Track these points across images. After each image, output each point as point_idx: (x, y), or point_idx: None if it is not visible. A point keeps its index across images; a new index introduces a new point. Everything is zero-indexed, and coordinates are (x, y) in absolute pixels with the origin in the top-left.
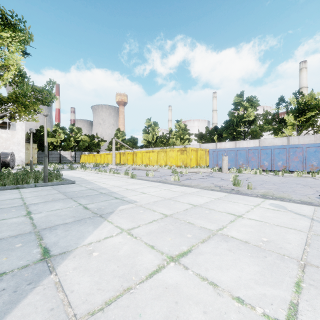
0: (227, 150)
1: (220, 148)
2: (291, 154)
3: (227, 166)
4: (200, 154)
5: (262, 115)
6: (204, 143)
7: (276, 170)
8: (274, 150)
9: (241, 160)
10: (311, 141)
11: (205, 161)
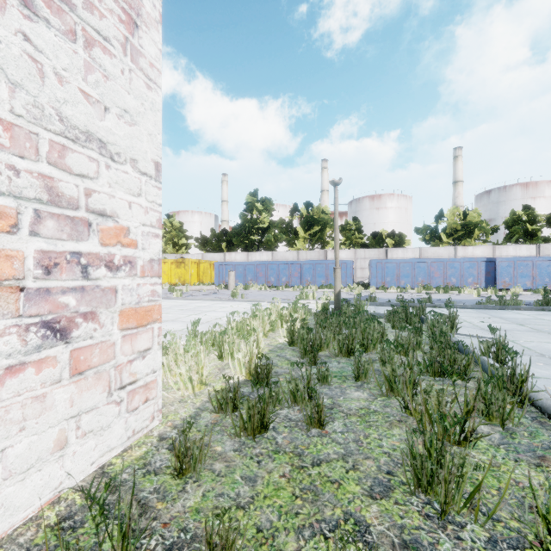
0: (235, 264)
1: (228, 260)
2: (292, 270)
3: (234, 282)
4: (203, 268)
5: (276, 223)
6: (209, 252)
7: (278, 286)
8: (279, 266)
9: (250, 276)
10: (316, 256)
11: (210, 277)
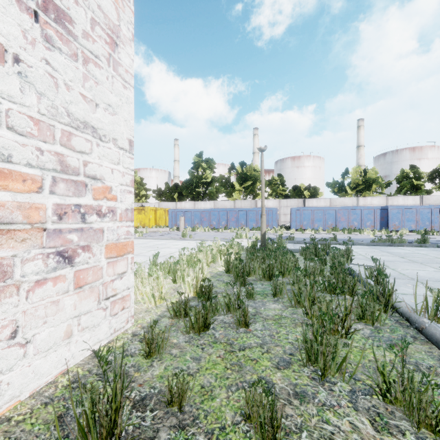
0: (185, 211)
1: (179, 208)
2: (230, 216)
3: (183, 225)
4: (159, 214)
5: (217, 178)
6: (164, 201)
7: (219, 228)
8: (219, 212)
9: (196, 220)
10: (249, 205)
11: (165, 221)
